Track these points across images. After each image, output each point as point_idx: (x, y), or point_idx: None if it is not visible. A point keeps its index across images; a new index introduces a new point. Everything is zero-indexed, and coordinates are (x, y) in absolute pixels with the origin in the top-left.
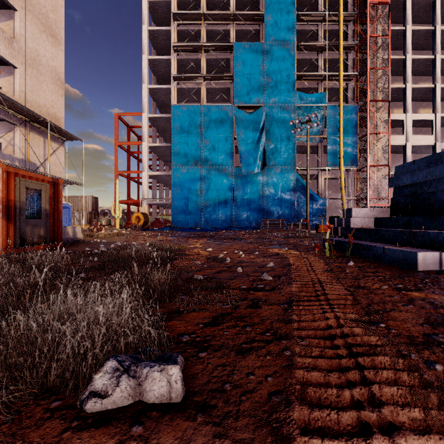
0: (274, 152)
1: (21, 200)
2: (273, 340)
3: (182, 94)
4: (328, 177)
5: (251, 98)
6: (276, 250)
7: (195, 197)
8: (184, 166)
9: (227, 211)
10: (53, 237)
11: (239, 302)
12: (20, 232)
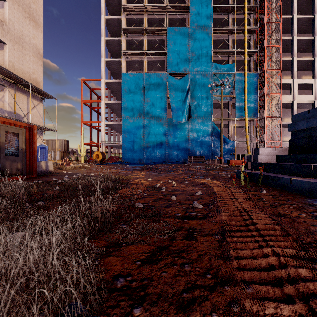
0: (197, 108)
1: (1, 141)
2: (216, 286)
3: (129, 65)
4: (236, 125)
5: (180, 68)
6: (201, 180)
7: (139, 140)
8: (131, 118)
9: (162, 150)
10: (28, 170)
11: (175, 232)
12: (1, 166)
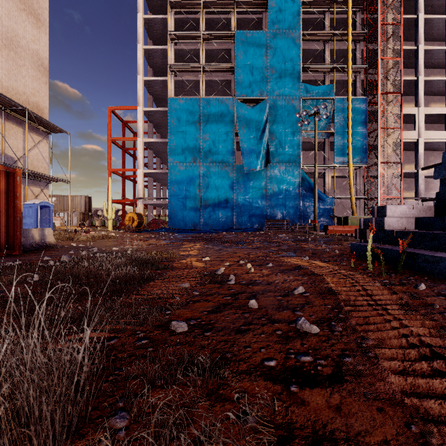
0: (278, 149)
1: None
2: None
3: (179, 87)
4: (335, 175)
5: (253, 90)
6: (295, 260)
7: (194, 196)
8: (182, 163)
9: (227, 211)
10: (6, 242)
11: None
12: None
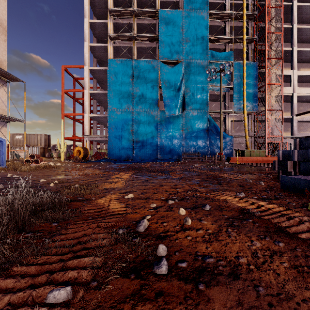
0: (191, 99)
1: None
2: None
3: (117, 52)
4: (233, 119)
5: (173, 54)
6: (233, 199)
7: (128, 134)
8: (119, 109)
9: (153, 146)
10: None
11: None
12: None
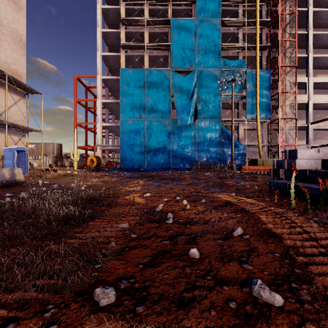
0: (203, 108)
1: None
2: None
3: (129, 61)
4: (246, 128)
5: (185, 63)
6: (224, 196)
7: (140, 143)
8: (131, 118)
9: (165, 155)
10: None
11: None
12: None
